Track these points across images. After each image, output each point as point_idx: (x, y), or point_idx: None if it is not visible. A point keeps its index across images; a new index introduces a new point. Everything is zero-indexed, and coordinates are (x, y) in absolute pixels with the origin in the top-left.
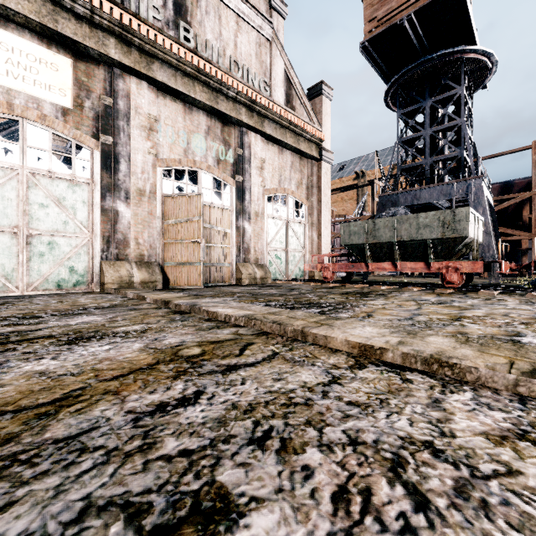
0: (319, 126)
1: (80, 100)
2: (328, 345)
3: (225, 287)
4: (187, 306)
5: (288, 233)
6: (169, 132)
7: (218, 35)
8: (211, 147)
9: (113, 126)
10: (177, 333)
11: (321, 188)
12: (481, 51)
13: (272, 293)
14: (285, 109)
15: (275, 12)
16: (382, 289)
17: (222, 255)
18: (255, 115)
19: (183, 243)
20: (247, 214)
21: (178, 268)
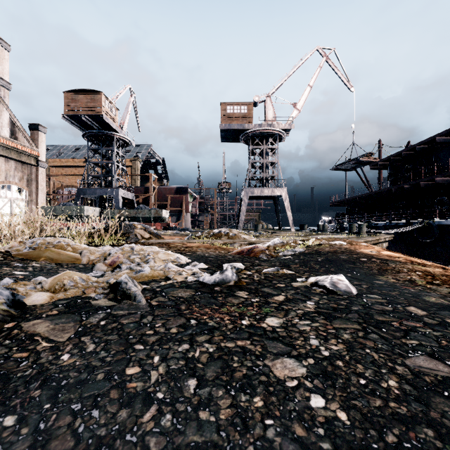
0: (37, 148)
1: None
2: None
3: None
4: None
5: (13, 205)
6: None
7: None
8: None
9: None
10: None
11: (38, 182)
12: (121, 136)
13: None
14: (10, 139)
15: (2, 87)
16: None
17: None
18: None
19: None
20: None
21: None
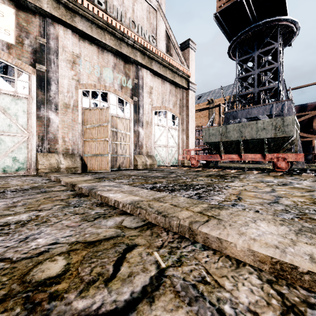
0: (187, 68)
1: (21, 39)
2: (224, 251)
3: (125, 171)
4: (86, 189)
5: (168, 135)
6: (87, 65)
7: (121, 3)
8: (116, 77)
9: (46, 59)
10: (58, 226)
11: (188, 107)
12: (290, 20)
13: (157, 176)
14: (165, 55)
15: None
16: (232, 172)
17: (124, 149)
18: (146, 58)
19: (97, 141)
20: (141, 123)
21: (93, 158)
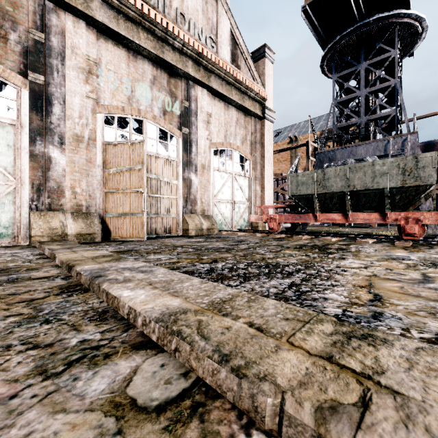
0: (262, 87)
1: (4, 32)
2: None
3: (170, 239)
4: (86, 277)
5: (233, 185)
6: (111, 78)
7: None
8: (157, 97)
9: (44, 64)
10: None
11: (264, 145)
12: (415, 15)
13: (218, 247)
14: (230, 66)
15: None
16: (333, 241)
17: (168, 206)
18: (201, 70)
19: (125, 193)
20: (194, 166)
21: (120, 219)
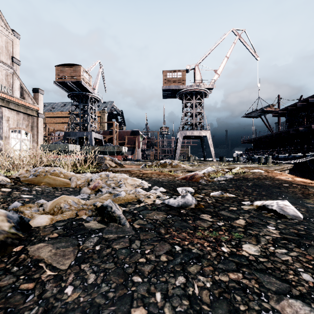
0: (37, 104)
1: None
2: None
3: None
4: None
5: (22, 144)
6: None
7: None
8: None
9: None
10: None
11: (38, 127)
12: (94, 95)
13: None
14: (20, 99)
15: (15, 63)
16: None
17: None
18: (5, 102)
19: None
20: (1, 137)
21: None
